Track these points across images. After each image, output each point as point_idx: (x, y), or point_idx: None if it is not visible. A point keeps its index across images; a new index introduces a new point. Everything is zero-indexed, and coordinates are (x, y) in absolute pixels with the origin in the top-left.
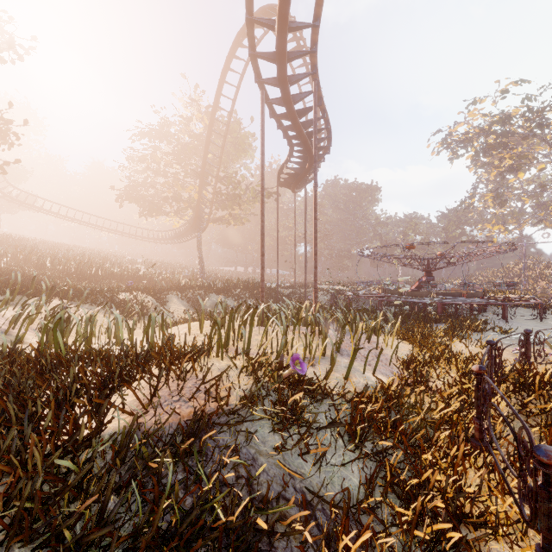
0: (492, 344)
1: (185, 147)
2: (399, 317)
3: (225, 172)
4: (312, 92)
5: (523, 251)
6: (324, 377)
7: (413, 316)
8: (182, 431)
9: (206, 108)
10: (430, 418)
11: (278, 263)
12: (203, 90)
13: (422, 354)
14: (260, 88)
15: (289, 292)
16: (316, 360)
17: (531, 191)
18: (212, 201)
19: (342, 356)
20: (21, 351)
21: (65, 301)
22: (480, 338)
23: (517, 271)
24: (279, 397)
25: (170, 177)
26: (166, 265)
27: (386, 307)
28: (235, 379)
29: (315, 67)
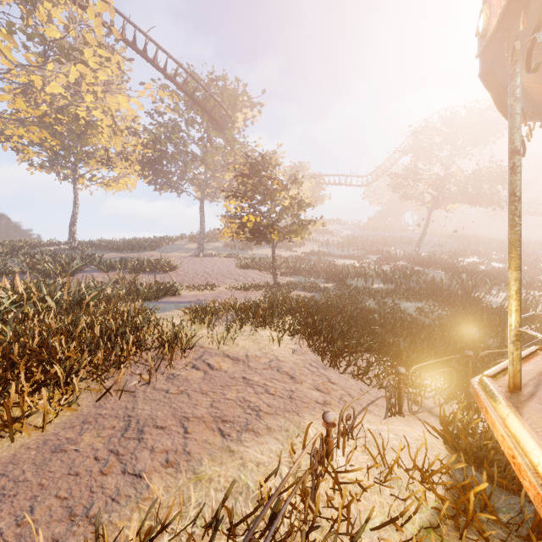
0: None
1: None
2: None
3: None
4: None
5: None
6: None
7: None
8: (540, 330)
9: None
10: None
11: None
12: None
13: None
14: None
15: None
16: None
17: None
18: None
19: None
20: (502, 308)
21: (541, 293)
22: None
23: None
24: None
25: None
26: None
27: None
28: None
29: None
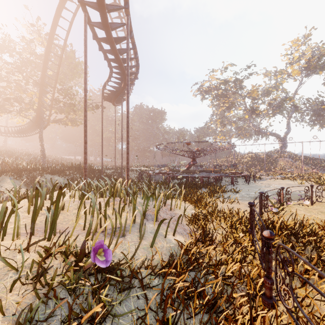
0: (253, 205)
1: (25, 61)
2: (182, 186)
3: (62, 85)
4: (125, 24)
5: (234, 149)
6: (133, 255)
7: (188, 185)
8: None
9: (46, 35)
10: (223, 275)
11: (102, 152)
12: (44, 23)
13: (200, 212)
14: (83, 10)
15: (111, 172)
16: (127, 228)
17: (236, 120)
18: (51, 105)
19: (148, 221)
20: None
21: None
22: (230, 197)
23: (230, 159)
24: (68, 314)
25: (11, 82)
26: (12, 153)
27: (172, 180)
28: (4, 295)
29: (127, 4)
